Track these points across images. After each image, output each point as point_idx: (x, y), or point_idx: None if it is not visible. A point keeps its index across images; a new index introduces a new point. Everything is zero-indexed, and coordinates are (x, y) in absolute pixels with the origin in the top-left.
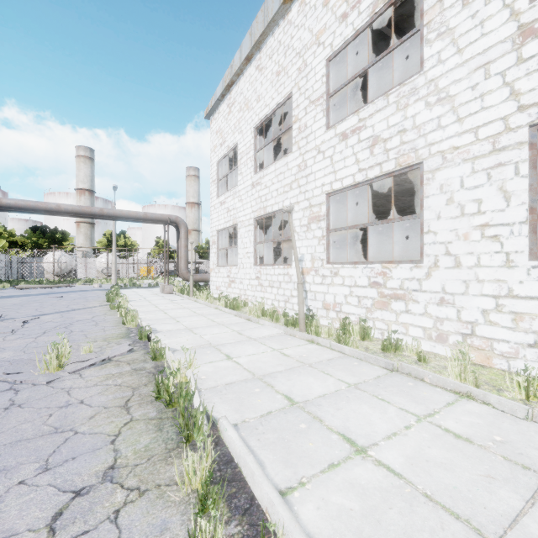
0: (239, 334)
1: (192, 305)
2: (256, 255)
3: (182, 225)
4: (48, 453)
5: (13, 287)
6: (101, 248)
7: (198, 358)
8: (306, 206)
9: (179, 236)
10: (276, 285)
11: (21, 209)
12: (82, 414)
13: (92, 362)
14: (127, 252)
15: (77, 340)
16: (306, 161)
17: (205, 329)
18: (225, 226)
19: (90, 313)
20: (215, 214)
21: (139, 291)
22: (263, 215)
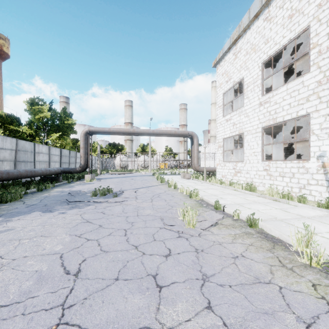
0: (286, 211)
1: (213, 187)
2: (263, 154)
3: (195, 137)
4: (284, 304)
5: (107, 173)
6: (141, 153)
7: (283, 229)
8: (328, 112)
9: (192, 144)
10: (289, 175)
11: (118, 133)
12: (259, 267)
13: (211, 223)
14: (154, 155)
15: (175, 205)
16: (328, 76)
17: (250, 205)
18: (231, 135)
19: (160, 189)
20: (221, 128)
21: (168, 177)
22: (272, 124)
